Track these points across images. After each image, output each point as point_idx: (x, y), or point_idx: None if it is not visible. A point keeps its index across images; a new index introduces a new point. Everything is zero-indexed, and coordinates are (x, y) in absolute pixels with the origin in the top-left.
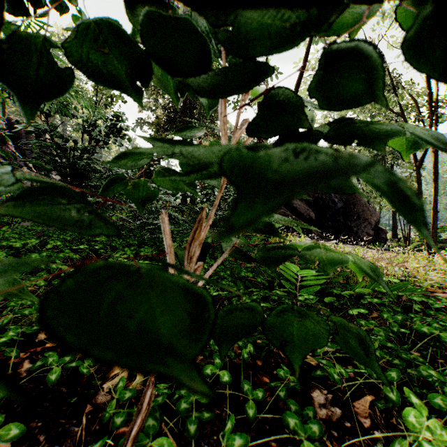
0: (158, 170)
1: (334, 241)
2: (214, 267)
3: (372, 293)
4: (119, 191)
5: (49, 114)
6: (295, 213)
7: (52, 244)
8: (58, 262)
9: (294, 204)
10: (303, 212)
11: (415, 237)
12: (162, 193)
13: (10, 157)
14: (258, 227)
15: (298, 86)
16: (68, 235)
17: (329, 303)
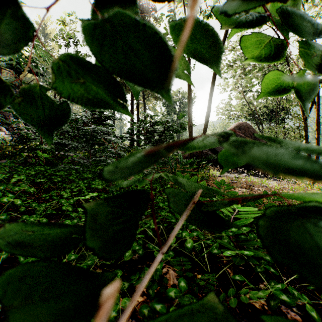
0: (54, 61)
1: (244, 174)
2: (154, 265)
3: None
4: (1, 105)
5: (21, 72)
6: (215, 153)
7: (17, 178)
8: (10, 195)
9: None
10: None
11: None
12: (112, 136)
13: (3, 111)
14: (291, 164)
15: None
16: (33, 170)
17: None
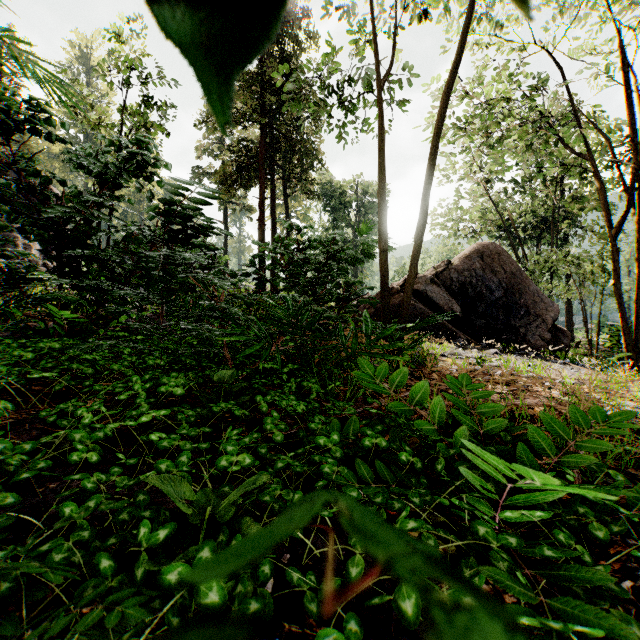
0: None
1: (493, 350)
2: None
3: (612, 464)
4: None
5: (10, 129)
6: (431, 306)
7: None
8: None
9: (428, 292)
10: (442, 305)
11: (604, 342)
12: (212, 273)
13: None
14: None
15: (449, 90)
16: (31, 349)
17: (576, 525)
